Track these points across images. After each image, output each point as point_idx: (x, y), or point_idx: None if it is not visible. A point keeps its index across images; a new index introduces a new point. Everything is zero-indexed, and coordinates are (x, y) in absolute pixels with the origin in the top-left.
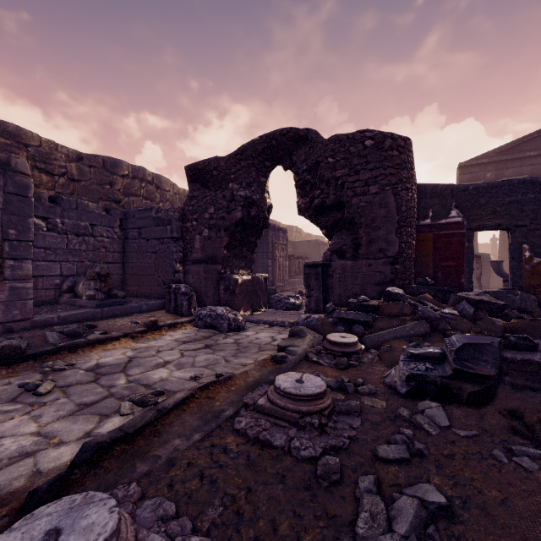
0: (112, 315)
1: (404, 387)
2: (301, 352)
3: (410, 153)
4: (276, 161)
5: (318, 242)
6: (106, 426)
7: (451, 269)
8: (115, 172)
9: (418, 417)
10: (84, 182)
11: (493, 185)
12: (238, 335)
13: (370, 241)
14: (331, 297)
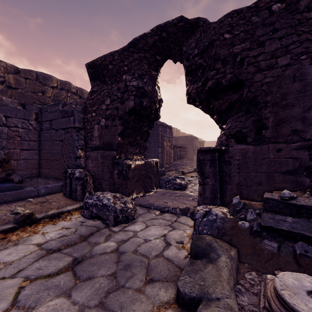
0: (0, 202)
1: None
2: None
3: None
4: (166, 55)
5: (192, 137)
6: None
7: None
8: (46, 83)
9: None
10: (20, 89)
11: None
12: (125, 231)
13: (280, 121)
14: (229, 186)
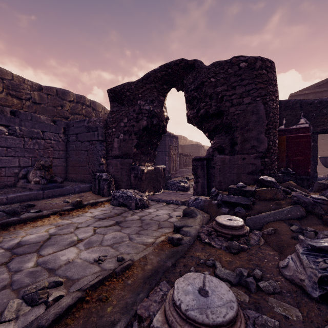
0: (51, 196)
1: (317, 290)
2: (194, 233)
3: (274, 73)
4: (171, 85)
5: (198, 145)
6: None
7: (300, 162)
8: (64, 98)
9: None
10: (43, 104)
11: None
12: (143, 212)
13: (244, 140)
14: (213, 183)
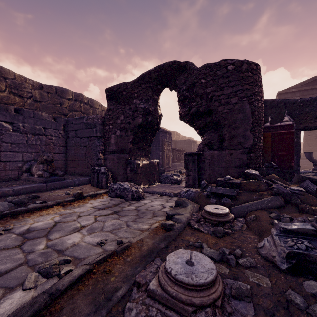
0: (53, 188)
1: (285, 264)
2: (185, 220)
3: (259, 75)
4: (165, 85)
5: (190, 140)
6: (4, 305)
7: (284, 156)
8: (63, 96)
9: (316, 308)
10: (43, 102)
11: (314, 99)
12: (139, 202)
13: (232, 137)
14: (203, 176)
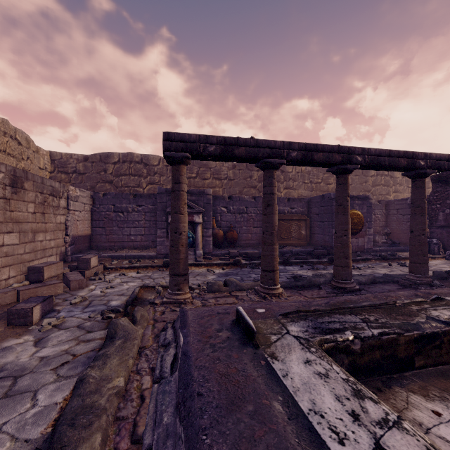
0: (395, 251)
1: None
2: None
3: None
4: None
5: None
6: None
7: None
8: (367, 175)
9: None
10: (353, 184)
11: None
12: None
13: None
14: None
